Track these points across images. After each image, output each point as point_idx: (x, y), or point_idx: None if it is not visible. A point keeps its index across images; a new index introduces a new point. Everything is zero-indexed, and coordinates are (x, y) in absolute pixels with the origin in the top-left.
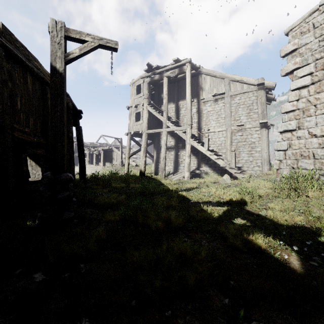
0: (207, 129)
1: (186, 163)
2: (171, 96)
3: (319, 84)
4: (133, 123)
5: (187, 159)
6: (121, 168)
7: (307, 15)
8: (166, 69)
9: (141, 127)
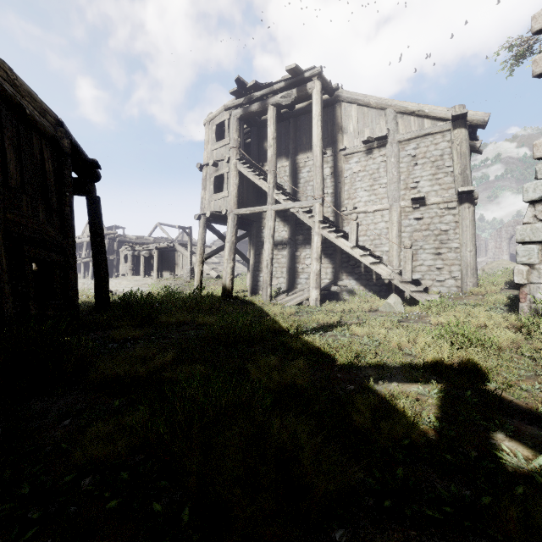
0: (353, 207)
1: (312, 272)
2: (283, 146)
3: None
4: (211, 196)
5: (315, 265)
6: (189, 282)
7: None
8: (273, 89)
9: (225, 204)
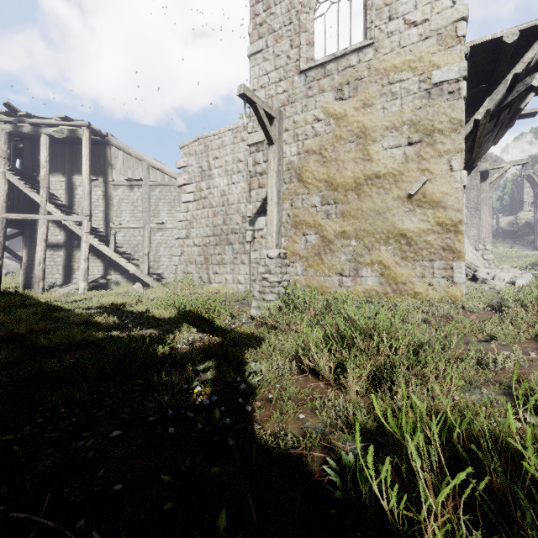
0: (119, 224)
1: (81, 269)
2: (60, 164)
3: (198, 203)
4: None
5: (83, 264)
6: None
7: (192, 141)
8: (46, 122)
9: None
